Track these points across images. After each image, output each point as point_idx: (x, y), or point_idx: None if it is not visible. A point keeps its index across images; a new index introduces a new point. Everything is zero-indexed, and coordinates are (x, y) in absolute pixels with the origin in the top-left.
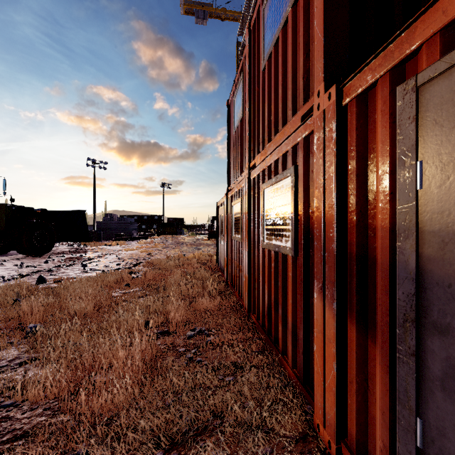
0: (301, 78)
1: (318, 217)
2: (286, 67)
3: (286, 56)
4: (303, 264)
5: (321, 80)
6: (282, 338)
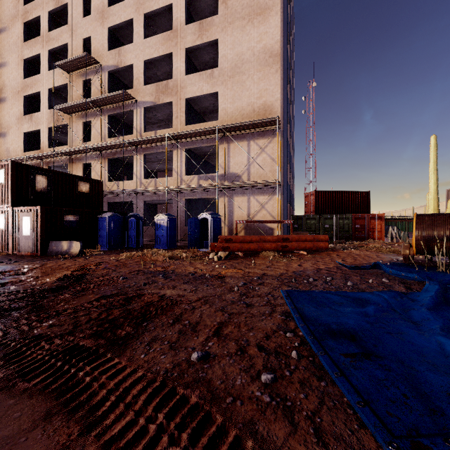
0: (7, 200)
1: (10, 223)
2: (3, 193)
3: (3, 190)
4: (7, 231)
5: (10, 205)
6: (2, 247)
